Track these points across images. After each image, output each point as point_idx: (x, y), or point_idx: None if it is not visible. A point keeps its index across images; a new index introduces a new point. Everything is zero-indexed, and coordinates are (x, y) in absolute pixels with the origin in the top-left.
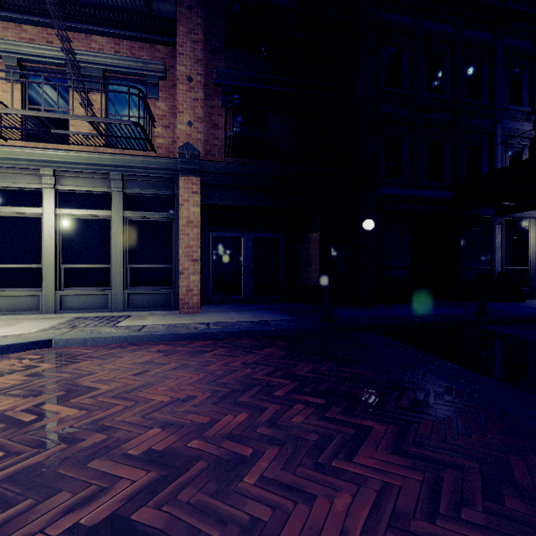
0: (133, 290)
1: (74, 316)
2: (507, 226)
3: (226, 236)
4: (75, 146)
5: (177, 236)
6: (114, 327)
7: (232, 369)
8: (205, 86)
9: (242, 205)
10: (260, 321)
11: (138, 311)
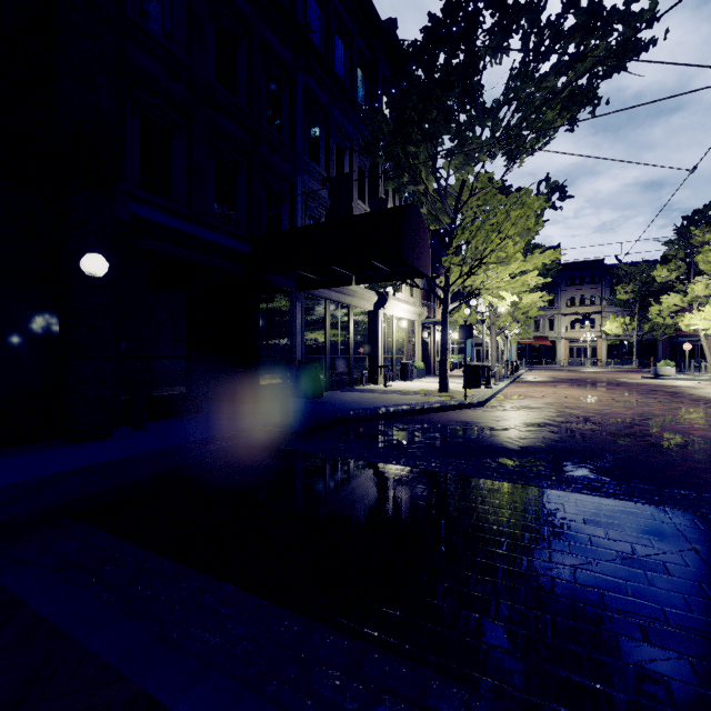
0: None
1: None
2: (307, 305)
3: None
4: None
5: None
6: None
7: None
8: None
9: None
10: None
11: None
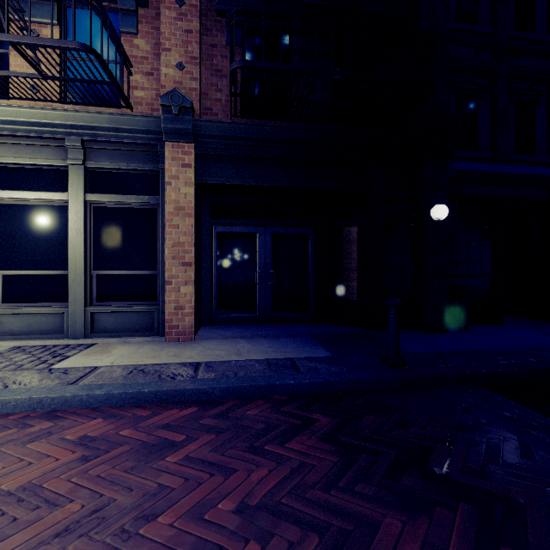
0: (100, 306)
1: (12, 344)
2: None
3: (235, 232)
4: (18, 101)
5: (163, 229)
6: (42, 373)
7: (208, 543)
8: (203, 16)
9: (256, 186)
10: (281, 360)
11: (106, 337)
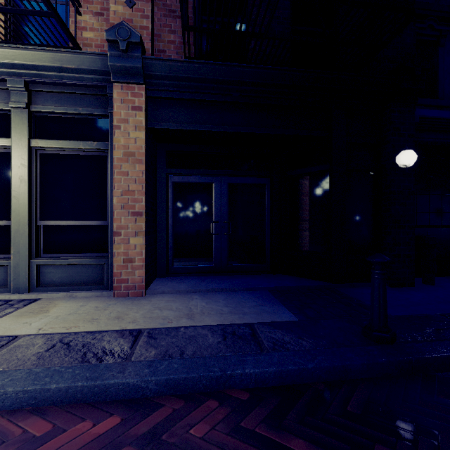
0: (46, 259)
1: None
2: None
3: (191, 181)
4: None
5: (112, 177)
6: None
7: None
8: None
9: (211, 133)
10: (239, 326)
11: (53, 291)
